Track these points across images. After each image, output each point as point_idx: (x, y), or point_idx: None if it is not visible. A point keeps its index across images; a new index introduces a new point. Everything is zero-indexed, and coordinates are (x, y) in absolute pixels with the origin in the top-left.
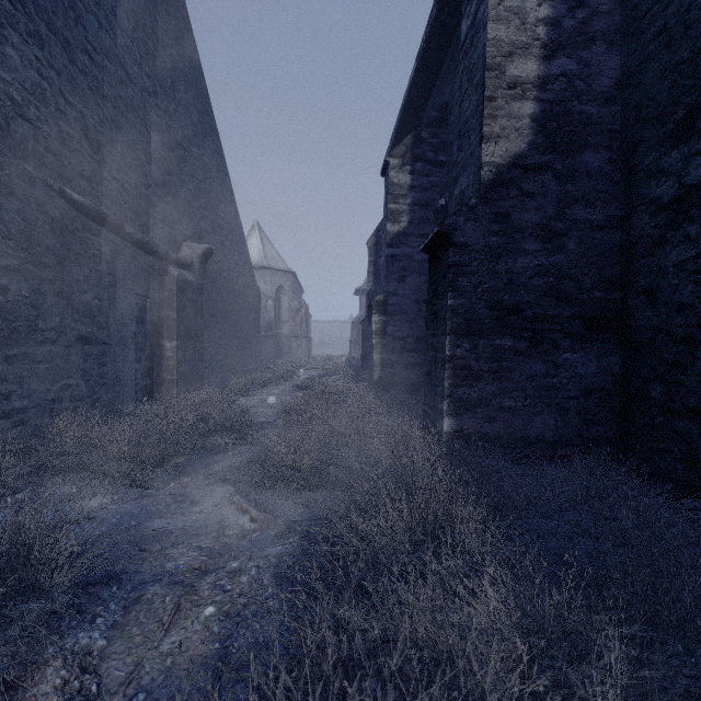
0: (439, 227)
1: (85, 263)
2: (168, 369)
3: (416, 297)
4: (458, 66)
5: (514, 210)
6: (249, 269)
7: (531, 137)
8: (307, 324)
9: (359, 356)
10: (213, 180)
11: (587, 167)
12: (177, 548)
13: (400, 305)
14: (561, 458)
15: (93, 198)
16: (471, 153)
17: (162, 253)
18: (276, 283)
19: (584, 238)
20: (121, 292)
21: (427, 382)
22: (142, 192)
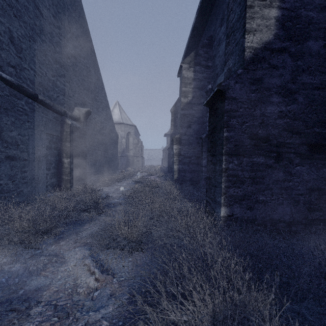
0: (218, 87)
1: (12, 114)
2: (65, 173)
3: (196, 136)
4: (218, 15)
5: (265, 77)
6: (111, 123)
7: (276, 31)
8: (141, 150)
9: (166, 165)
10: (92, 76)
11: (310, 50)
12: (39, 306)
13: (188, 140)
14: (294, 232)
15: (17, 78)
16: (236, 44)
17: (62, 112)
18: (127, 130)
19: (308, 94)
20: (36, 132)
21: (208, 183)
22: (50, 78)
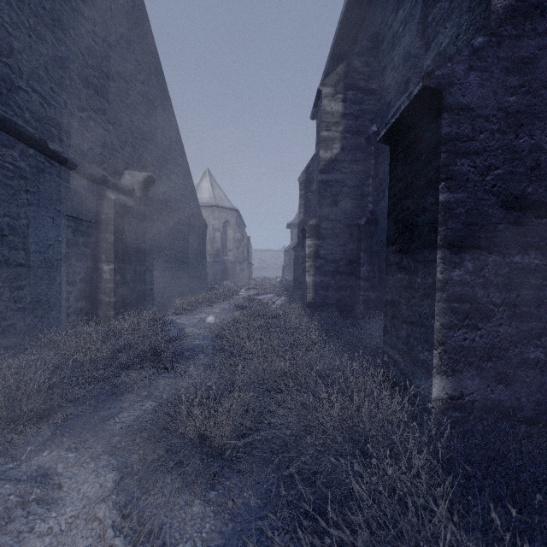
0: (426, 80)
1: None
2: (105, 291)
3: (348, 221)
4: None
5: (543, 54)
6: (195, 202)
7: None
8: (248, 252)
9: (291, 278)
10: (158, 117)
11: None
12: None
13: (332, 229)
14: None
15: (2, 105)
16: None
17: (99, 177)
18: (223, 218)
19: None
20: (45, 212)
21: (390, 315)
22: (75, 113)
